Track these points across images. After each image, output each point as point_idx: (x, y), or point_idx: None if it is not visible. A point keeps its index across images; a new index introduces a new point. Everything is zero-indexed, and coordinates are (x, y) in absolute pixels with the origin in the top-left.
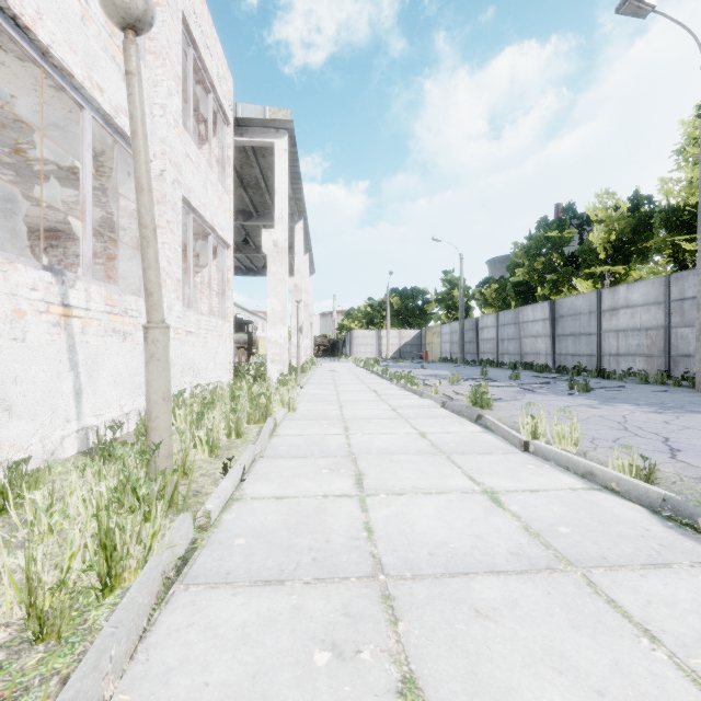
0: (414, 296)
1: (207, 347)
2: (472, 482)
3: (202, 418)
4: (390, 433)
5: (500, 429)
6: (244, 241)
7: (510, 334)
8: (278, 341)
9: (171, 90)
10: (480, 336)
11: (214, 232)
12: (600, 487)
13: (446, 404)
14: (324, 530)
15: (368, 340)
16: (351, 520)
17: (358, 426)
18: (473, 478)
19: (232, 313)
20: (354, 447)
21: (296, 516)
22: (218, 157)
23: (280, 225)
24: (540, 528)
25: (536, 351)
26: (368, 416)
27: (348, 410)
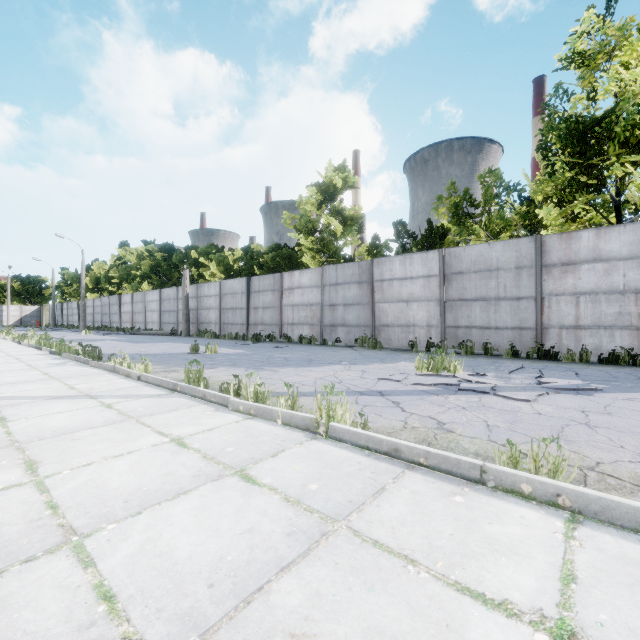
0: (37, 282)
1: None
2: None
3: None
4: None
5: None
6: None
7: (71, 313)
8: None
9: None
10: (63, 313)
11: None
12: None
13: None
14: None
15: None
16: None
17: None
18: None
19: None
20: None
21: None
22: None
23: None
24: None
25: (76, 320)
26: None
27: None
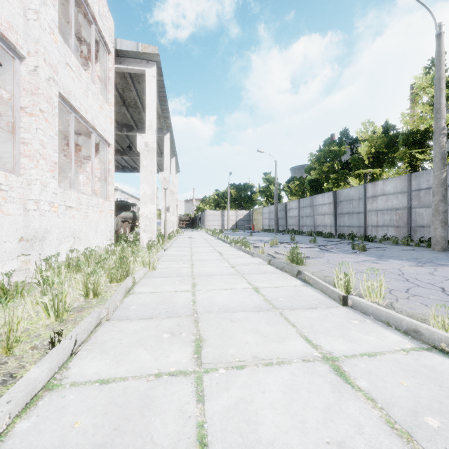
0: (245, 189)
1: (88, 219)
2: (309, 345)
3: (54, 282)
4: (230, 288)
5: (318, 284)
6: (128, 147)
7: (308, 213)
8: (148, 216)
9: (46, 0)
10: (288, 215)
11: (95, 132)
12: (429, 347)
13: (271, 262)
14: (143, 448)
15: (215, 217)
16: (181, 421)
17: (204, 282)
18: (309, 339)
19: (113, 195)
20: (198, 304)
21: (113, 417)
22: (101, 77)
23: (150, 131)
24: (405, 421)
25: (324, 224)
26: (213, 273)
27: (198, 267)
